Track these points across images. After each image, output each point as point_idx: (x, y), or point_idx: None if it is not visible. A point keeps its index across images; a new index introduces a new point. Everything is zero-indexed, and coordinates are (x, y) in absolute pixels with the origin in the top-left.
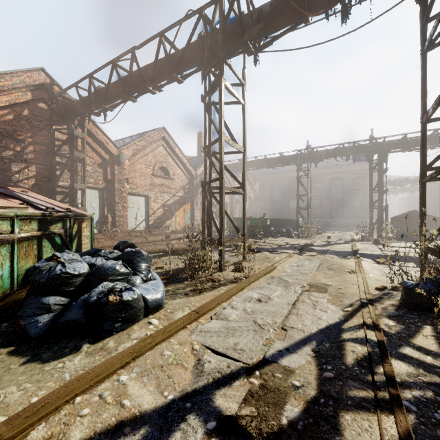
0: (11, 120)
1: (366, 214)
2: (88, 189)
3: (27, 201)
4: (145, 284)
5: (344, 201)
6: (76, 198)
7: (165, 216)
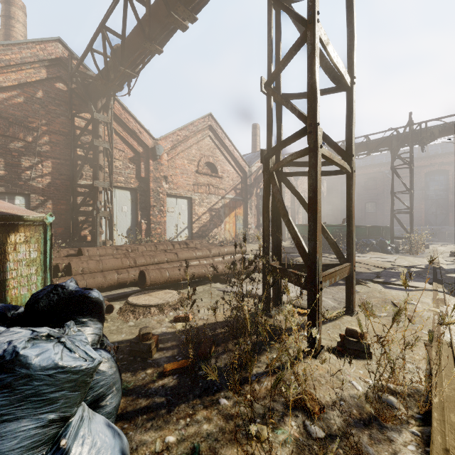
0: (21, 104)
1: None
2: (117, 189)
3: None
4: None
5: (449, 202)
6: (97, 199)
7: (212, 223)
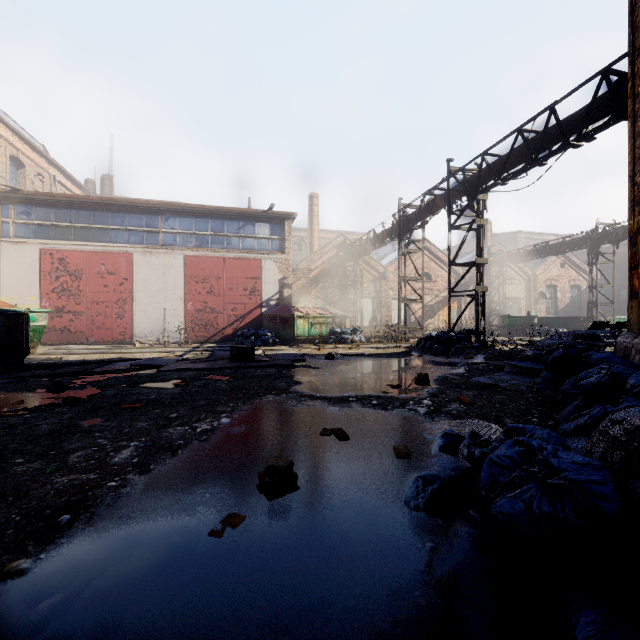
0: (328, 267)
1: None
2: (365, 298)
3: (330, 312)
4: (354, 336)
5: None
6: (356, 305)
7: (426, 316)
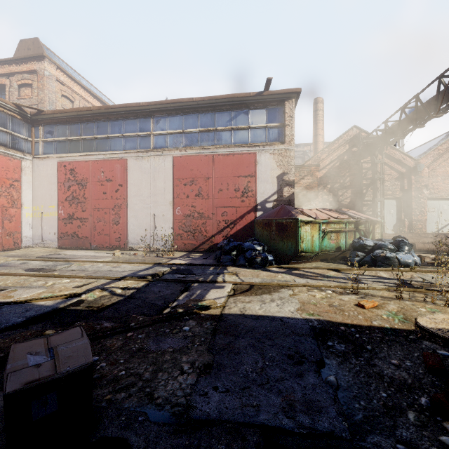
0: (338, 166)
1: None
2: (386, 200)
3: (349, 215)
4: (401, 255)
5: None
6: (376, 208)
7: None
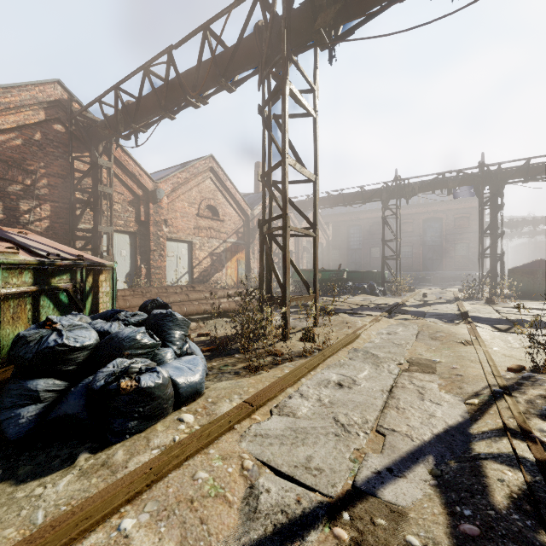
0: (19, 146)
1: (471, 265)
2: (116, 233)
3: (22, 245)
4: (177, 362)
5: (443, 249)
6: (101, 244)
7: (213, 268)
